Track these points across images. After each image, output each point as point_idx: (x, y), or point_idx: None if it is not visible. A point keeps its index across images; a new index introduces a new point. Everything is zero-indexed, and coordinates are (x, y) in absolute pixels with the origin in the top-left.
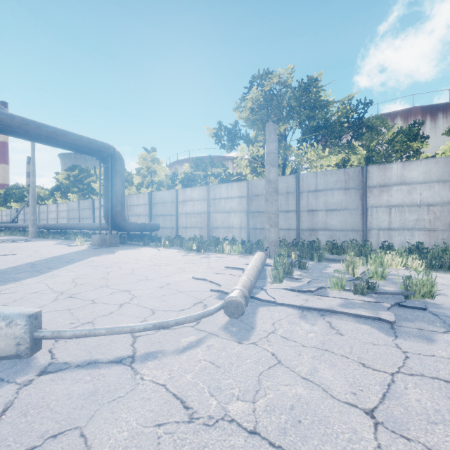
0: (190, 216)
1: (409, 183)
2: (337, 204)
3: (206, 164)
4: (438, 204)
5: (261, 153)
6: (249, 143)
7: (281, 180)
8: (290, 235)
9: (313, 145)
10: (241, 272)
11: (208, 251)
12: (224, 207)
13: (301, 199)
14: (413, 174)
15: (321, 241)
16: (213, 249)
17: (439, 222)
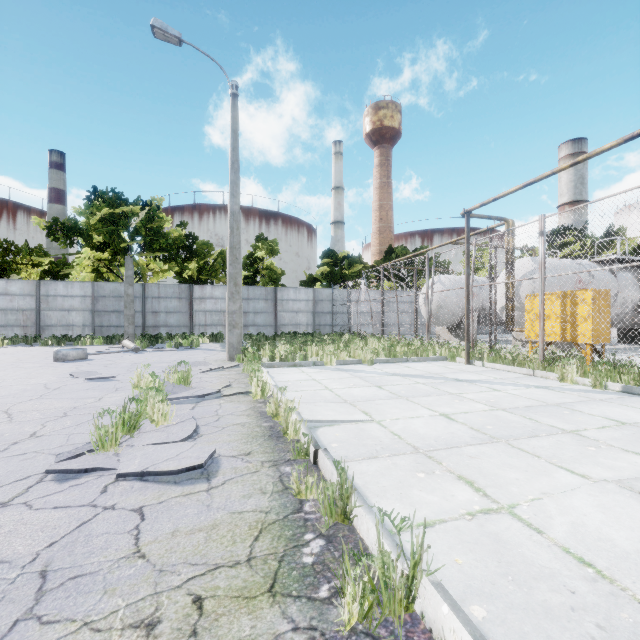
0: (5, 312)
1: (215, 298)
2: (174, 309)
3: (20, 249)
4: None
5: (105, 256)
6: (90, 243)
7: None
8: (138, 331)
9: (156, 255)
10: (121, 348)
11: (66, 345)
12: (62, 305)
13: (147, 303)
14: (217, 293)
15: (163, 335)
16: (75, 343)
17: None
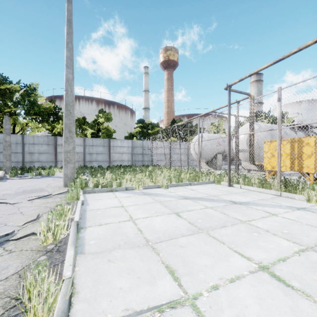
0: None
1: None
2: (44, 151)
3: None
4: (80, 152)
5: None
6: None
7: (12, 136)
8: (19, 164)
9: (34, 118)
10: None
11: None
12: None
13: (25, 147)
14: None
15: (36, 167)
16: None
17: (80, 158)
